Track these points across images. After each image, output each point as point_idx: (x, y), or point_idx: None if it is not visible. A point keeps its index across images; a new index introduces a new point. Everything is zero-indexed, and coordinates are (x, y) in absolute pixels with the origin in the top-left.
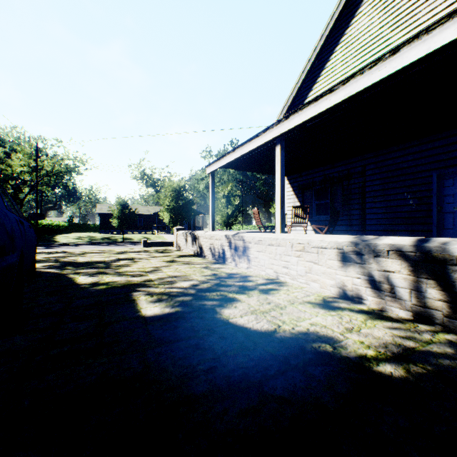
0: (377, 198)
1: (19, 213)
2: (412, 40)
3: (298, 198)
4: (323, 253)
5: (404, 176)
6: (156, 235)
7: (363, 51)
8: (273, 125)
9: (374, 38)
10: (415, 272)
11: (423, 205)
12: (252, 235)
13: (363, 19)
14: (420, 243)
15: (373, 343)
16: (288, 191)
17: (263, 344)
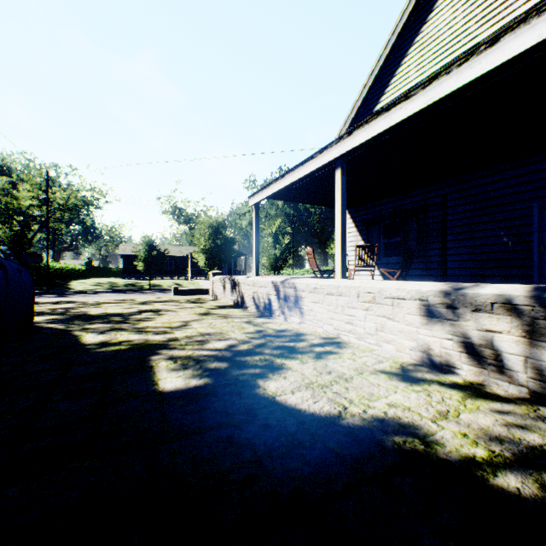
0: (461, 235)
1: (6, 253)
2: (517, 25)
3: (361, 236)
4: (399, 306)
5: (496, 207)
6: (189, 281)
7: (444, 52)
8: (331, 143)
9: (458, 36)
10: (533, 333)
11: (521, 243)
12: (306, 281)
13: (444, 13)
14: (540, 294)
15: (481, 437)
16: (350, 227)
17: (324, 437)
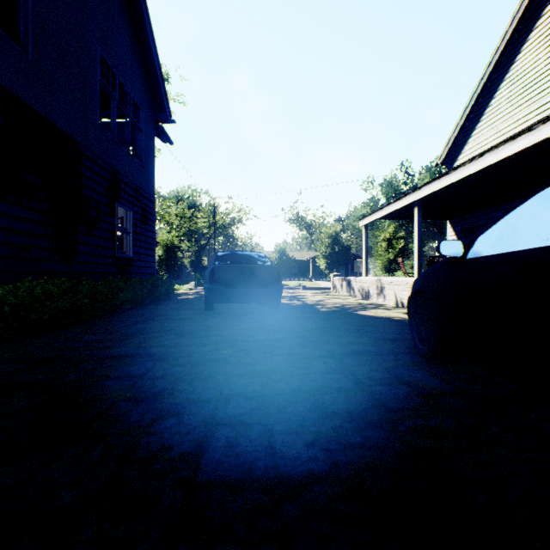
0: None
1: None
2: (488, 151)
3: None
4: None
5: None
6: (310, 282)
7: (528, 88)
8: (410, 192)
9: (540, 76)
10: None
11: None
12: (385, 279)
13: (528, 55)
14: None
15: None
16: (450, 236)
17: (367, 316)
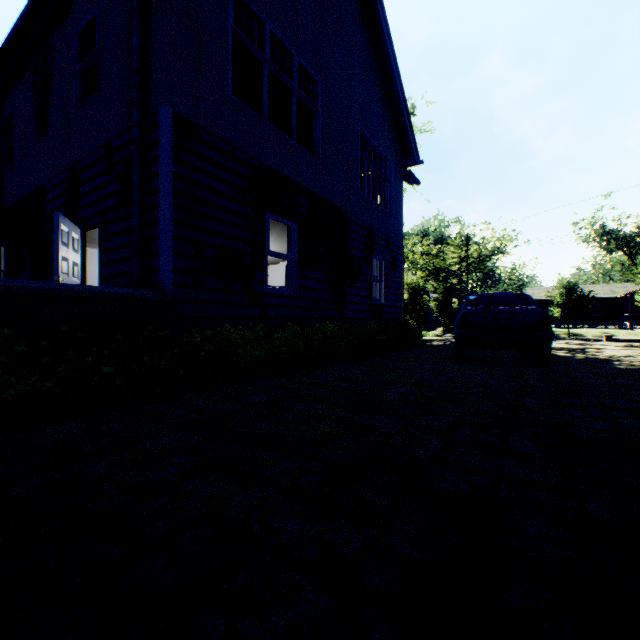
0: None
1: None
2: None
3: None
4: None
5: None
6: (626, 330)
7: None
8: None
9: None
10: None
11: None
12: None
13: None
14: None
15: None
16: None
17: None
